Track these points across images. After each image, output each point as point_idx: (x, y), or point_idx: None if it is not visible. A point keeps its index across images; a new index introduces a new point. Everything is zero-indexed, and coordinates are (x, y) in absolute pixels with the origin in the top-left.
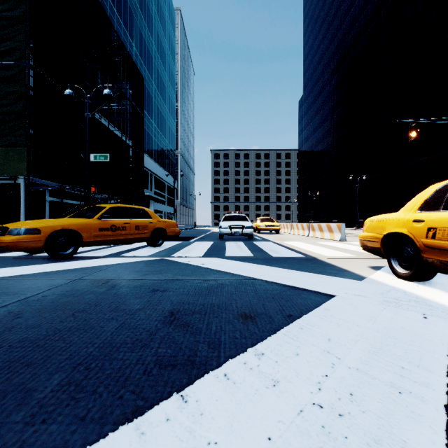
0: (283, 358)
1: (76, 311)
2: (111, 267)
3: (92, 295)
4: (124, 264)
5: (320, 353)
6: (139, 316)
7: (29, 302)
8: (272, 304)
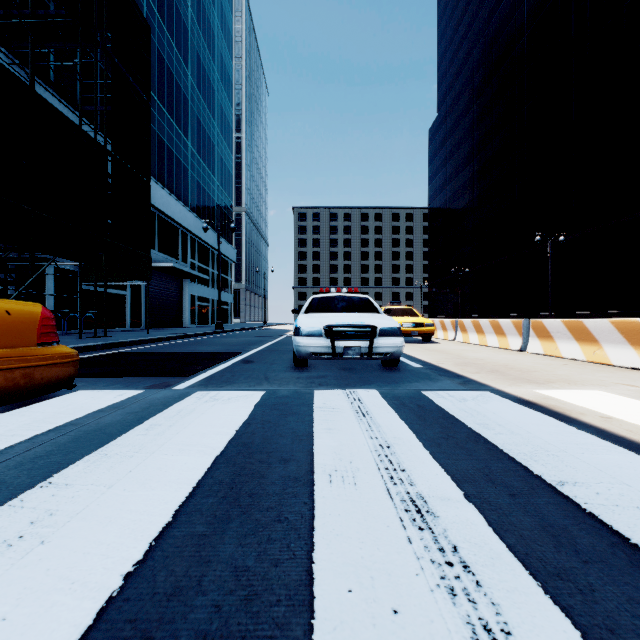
0: None
1: None
2: None
3: None
4: None
5: None
6: None
7: None
8: None
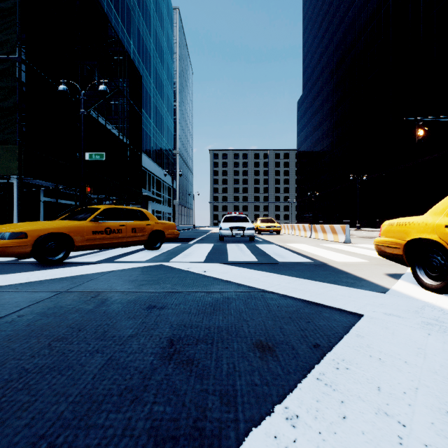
0: (327, 424)
1: (54, 340)
2: (104, 275)
3: (77, 314)
4: (119, 271)
5: (375, 415)
6: (131, 346)
7: (0, 324)
8: (291, 327)
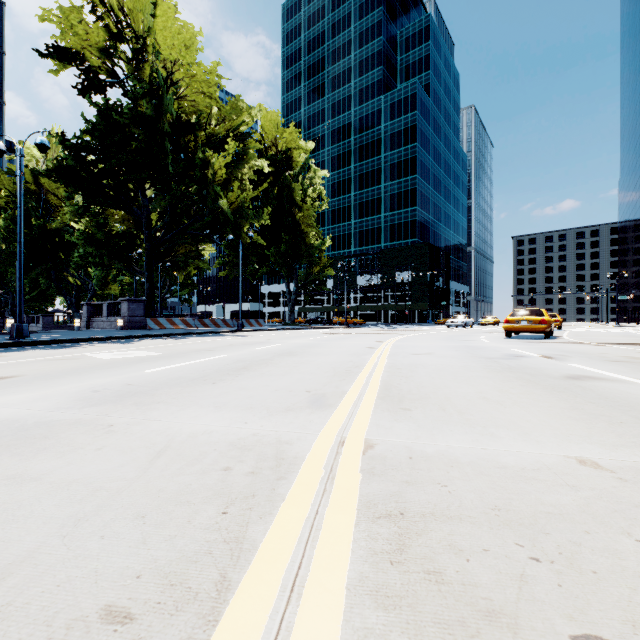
0: None
1: None
2: None
3: None
4: None
5: None
6: None
7: None
8: None
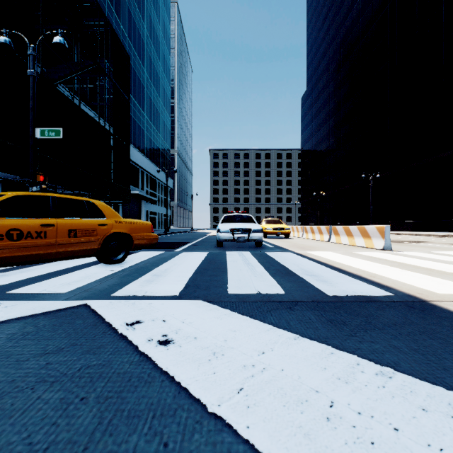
0: None
1: None
2: None
3: None
4: None
5: None
6: None
7: None
8: None
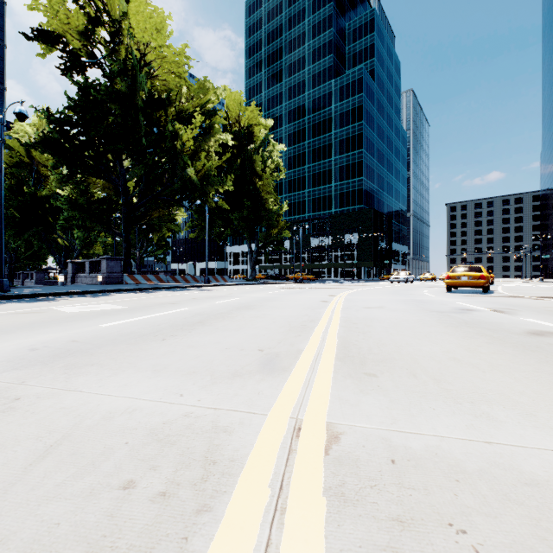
0: None
1: None
2: None
3: None
4: None
5: None
6: None
7: None
8: None
